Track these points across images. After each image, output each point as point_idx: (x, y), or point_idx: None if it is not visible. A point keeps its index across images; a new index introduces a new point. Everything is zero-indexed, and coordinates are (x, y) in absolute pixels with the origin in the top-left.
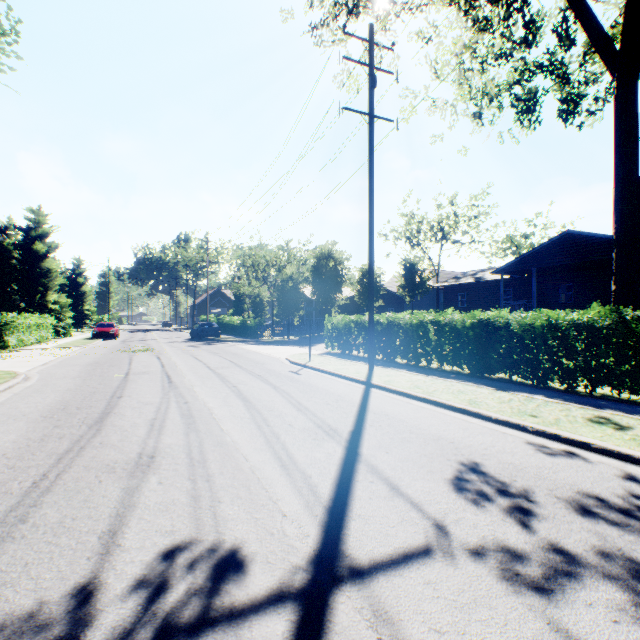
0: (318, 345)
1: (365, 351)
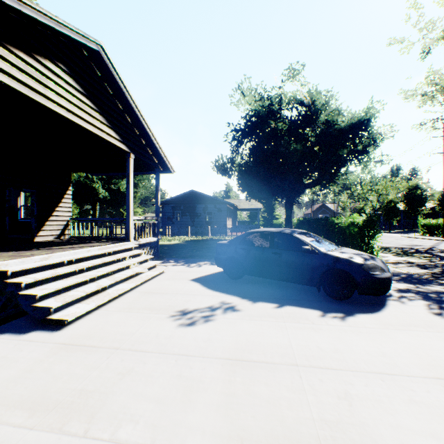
0: (412, 233)
1: (442, 234)
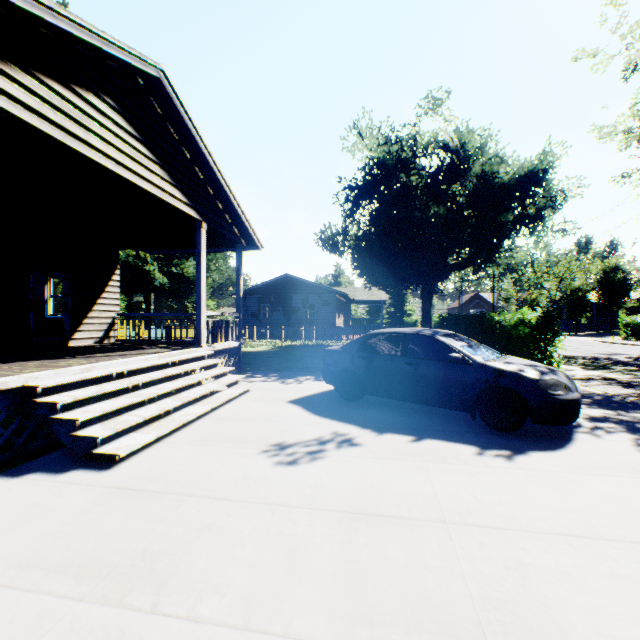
0: (609, 337)
1: None
